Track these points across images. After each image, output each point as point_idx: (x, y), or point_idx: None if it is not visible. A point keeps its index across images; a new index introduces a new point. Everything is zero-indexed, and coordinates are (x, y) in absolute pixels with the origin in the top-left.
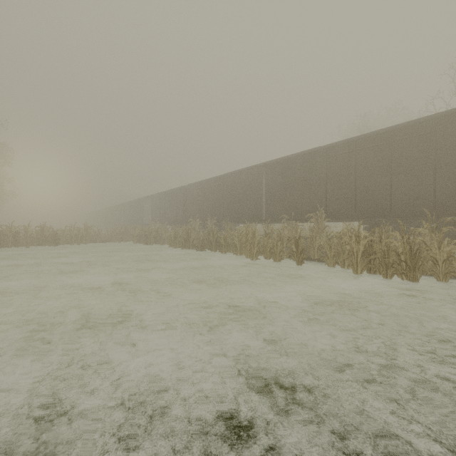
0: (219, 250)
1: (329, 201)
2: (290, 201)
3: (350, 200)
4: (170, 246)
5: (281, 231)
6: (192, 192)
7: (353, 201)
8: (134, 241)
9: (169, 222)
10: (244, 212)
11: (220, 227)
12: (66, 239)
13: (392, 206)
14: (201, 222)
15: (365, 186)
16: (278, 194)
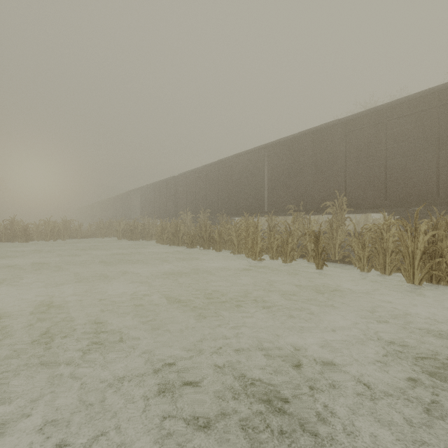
0: (213, 247)
1: (349, 187)
2: (298, 189)
3: (379, 184)
4: (157, 242)
5: (290, 225)
6: (183, 182)
7: (382, 185)
8: (118, 236)
9: (159, 216)
10: (242, 203)
11: (214, 221)
12: (41, 234)
13: (441, 191)
14: (192, 215)
15: (399, 165)
16: (283, 180)
